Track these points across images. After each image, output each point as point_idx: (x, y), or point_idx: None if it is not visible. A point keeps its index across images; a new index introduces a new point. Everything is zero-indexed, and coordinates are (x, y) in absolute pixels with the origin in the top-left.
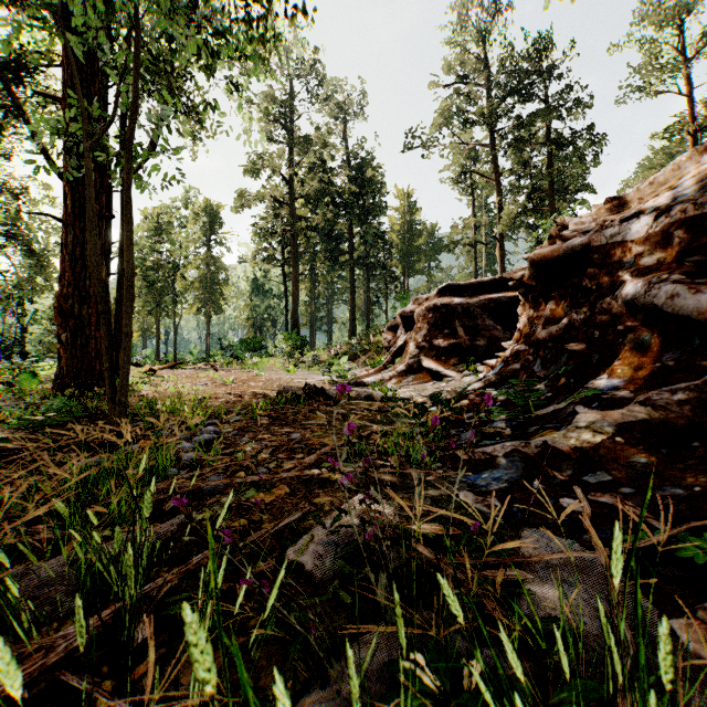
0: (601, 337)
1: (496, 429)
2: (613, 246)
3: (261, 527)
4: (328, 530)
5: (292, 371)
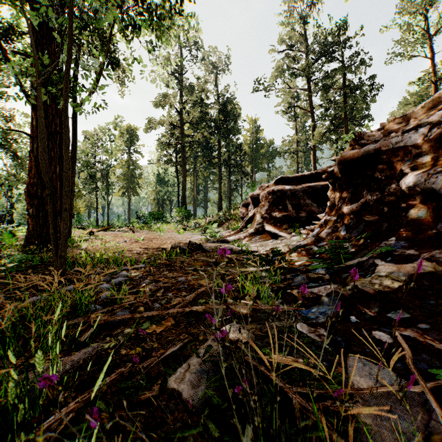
0: (389, 211)
1: (319, 275)
2: (397, 150)
3: (151, 355)
4: (201, 360)
5: (181, 233)
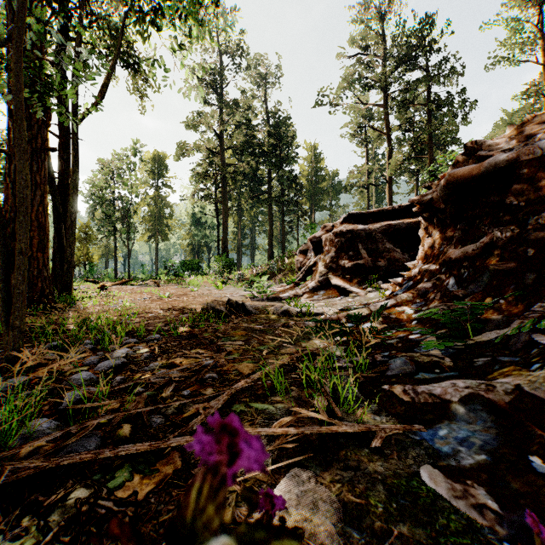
0: (537, 255)
1: (432, 357)
2: None
3: None
4: None
5: (220, 287)
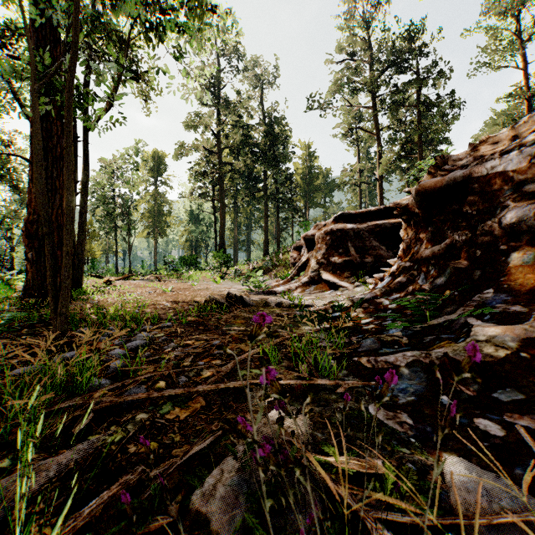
0: (483, 255)
1: (394, 337)
2: (494, 176)
3: (170, 453)
4: (239, 463)
5: (219, 282)
